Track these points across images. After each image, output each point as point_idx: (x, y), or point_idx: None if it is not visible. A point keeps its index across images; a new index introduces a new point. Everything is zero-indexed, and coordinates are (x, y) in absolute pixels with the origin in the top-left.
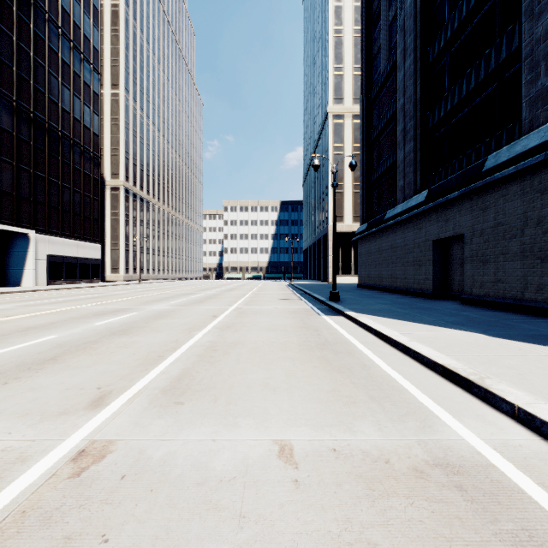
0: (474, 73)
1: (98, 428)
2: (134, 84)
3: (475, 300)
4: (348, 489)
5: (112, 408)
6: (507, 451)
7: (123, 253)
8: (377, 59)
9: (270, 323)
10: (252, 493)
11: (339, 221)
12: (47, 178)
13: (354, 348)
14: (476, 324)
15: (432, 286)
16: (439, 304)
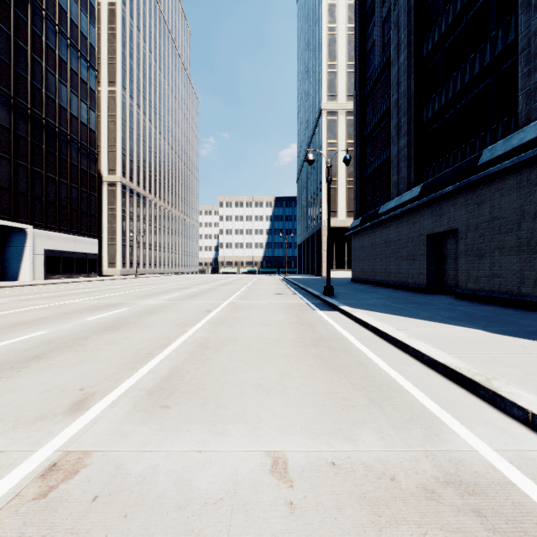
0: (469, 67)
1: (74, 437)
2: (130, 81)
3: (470, 295)
4: (351, 514)
5: (93, 412)
6: (525, 465)
7: (120, 247)
8: (370, 55)
9: (264, 318)
10: (240, 520)
11: (333, 216)
12: (44, 174)
13: (351, 345)
14: (474, 320)
15: (426, 280)
16: (434, 298)
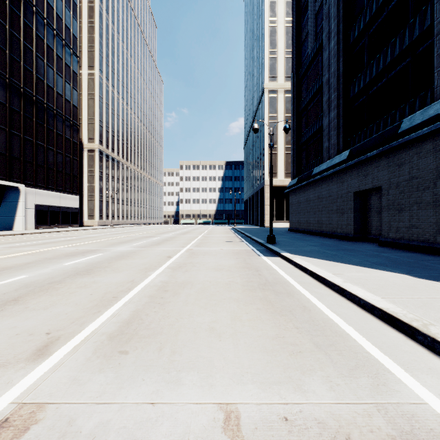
0: (390, 49)
1: (32, 386)
2: (106, 66)
3: (392, 243)
4: None
5: (54, 358)
6: None
7: (98, 203)
8: (305, 43)
9: (216, 263)
10: None
11: (273, 177)
12: (35, 142)
13: (293, 289)
14: (398, 265)
15: (353, 230)
16: (360, 246)
